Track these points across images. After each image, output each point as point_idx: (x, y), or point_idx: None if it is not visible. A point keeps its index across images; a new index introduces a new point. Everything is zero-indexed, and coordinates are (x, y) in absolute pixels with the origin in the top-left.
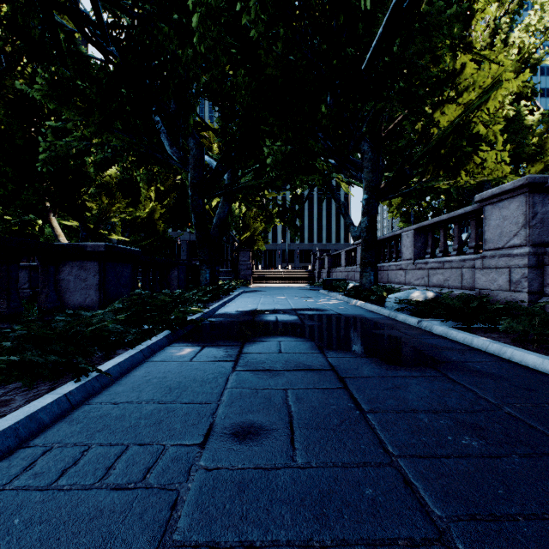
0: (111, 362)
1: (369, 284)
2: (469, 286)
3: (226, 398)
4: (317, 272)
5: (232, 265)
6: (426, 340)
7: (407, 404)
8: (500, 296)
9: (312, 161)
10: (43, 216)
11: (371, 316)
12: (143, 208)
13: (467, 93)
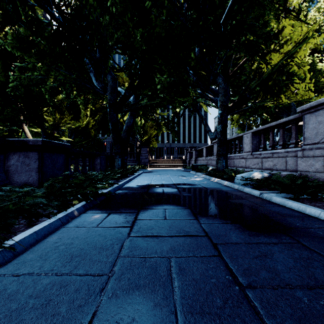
0: (30, 230)
1: (222, 167)
2: (292, 169)
3: (117, 268)
4: (188, 160)
5: (136, 156)
6: (270, 208)
7: (279, 277)
8: (317, 176)
9: (186, 88)
10: (19, 125)
11: (226, 189)
12: (82, 121)
13: (286, 44)
